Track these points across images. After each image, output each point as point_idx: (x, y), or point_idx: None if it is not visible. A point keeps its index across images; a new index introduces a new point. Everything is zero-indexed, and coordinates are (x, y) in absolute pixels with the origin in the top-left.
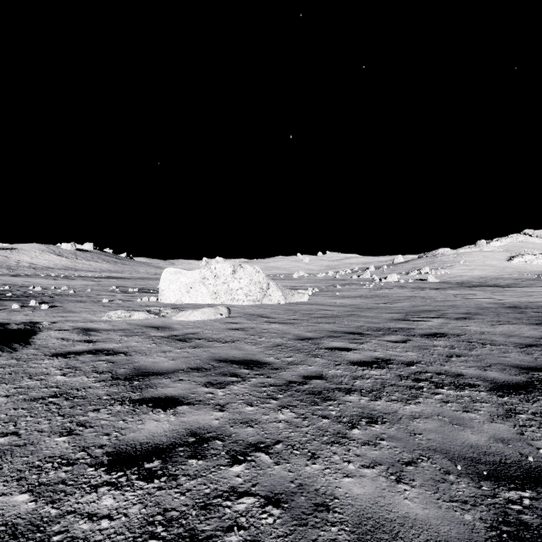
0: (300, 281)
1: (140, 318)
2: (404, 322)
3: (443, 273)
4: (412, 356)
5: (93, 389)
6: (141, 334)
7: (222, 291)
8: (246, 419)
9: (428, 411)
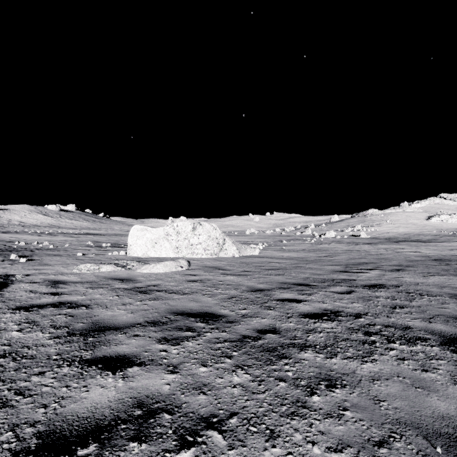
0: (251, 237)
1: (107, 271)
2: (345, 273)
3: (373, 230)
4: (359, 307)
5: (45, 346)
6: (105, 286)
7: (183, 246)
8: (199, 384)
9: (387, 370)
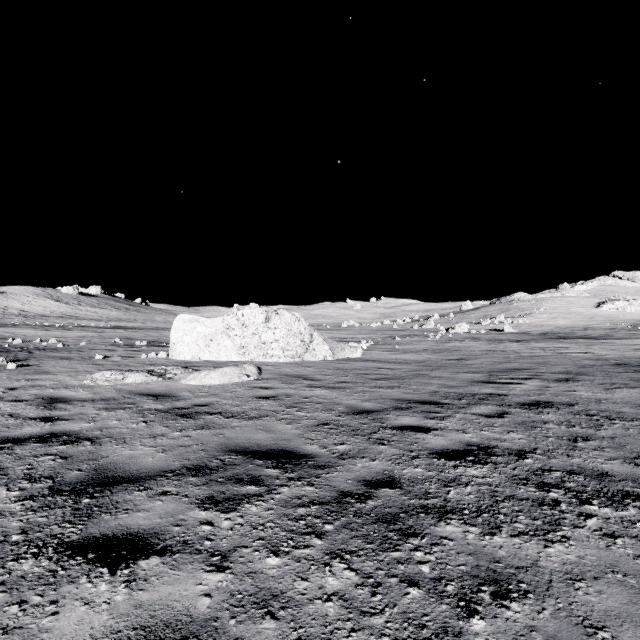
0: (350, 332)
1: (136, 382)
2: (490, 385)
3: (521, 322)
4: (520, 439)
5: (4, 516)
6: (129, 406)
7: (251, 345)
8: (265, 593)
9: (591, 559)
